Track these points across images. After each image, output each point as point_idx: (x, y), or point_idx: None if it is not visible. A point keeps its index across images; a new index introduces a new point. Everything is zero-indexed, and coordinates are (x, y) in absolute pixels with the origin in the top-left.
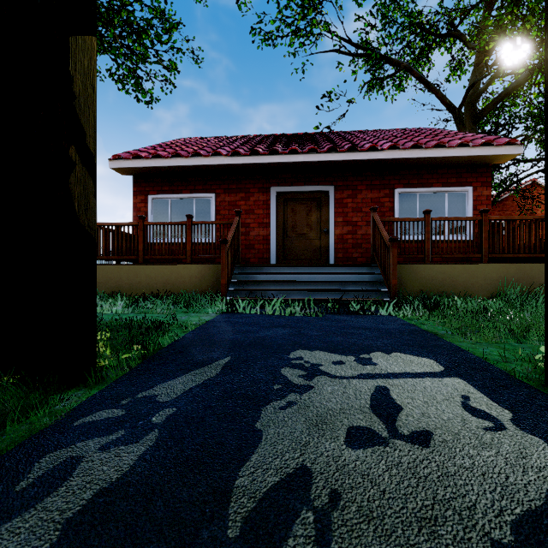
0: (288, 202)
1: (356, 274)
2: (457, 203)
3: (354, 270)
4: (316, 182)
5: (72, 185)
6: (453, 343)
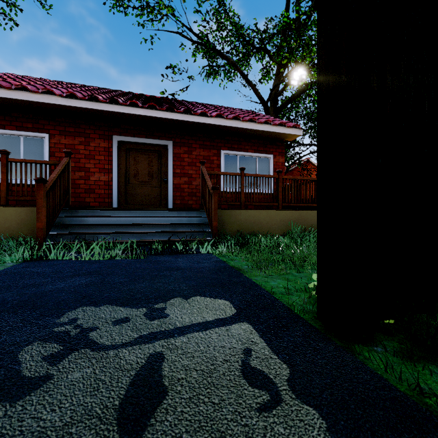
0: (131, 151)
1: (187, 217)
2: (264, 166)
3: (186, 214)
4: (157, 137)
5: None
6: (250, 279)
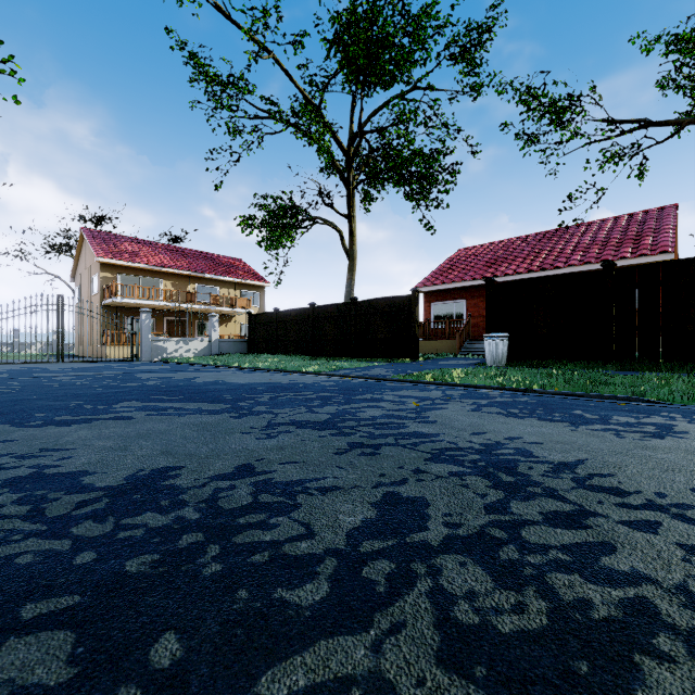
0: None
1: None
2: None
3: None
4: None
5: (416, 330)
6: None
